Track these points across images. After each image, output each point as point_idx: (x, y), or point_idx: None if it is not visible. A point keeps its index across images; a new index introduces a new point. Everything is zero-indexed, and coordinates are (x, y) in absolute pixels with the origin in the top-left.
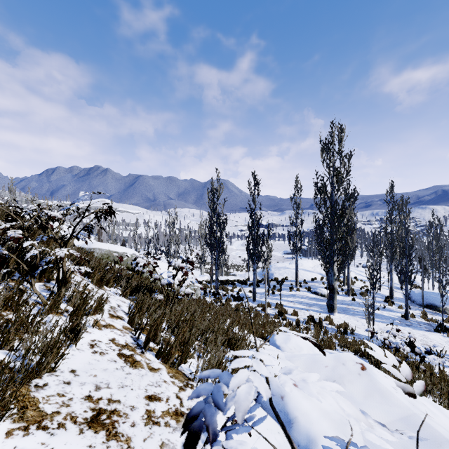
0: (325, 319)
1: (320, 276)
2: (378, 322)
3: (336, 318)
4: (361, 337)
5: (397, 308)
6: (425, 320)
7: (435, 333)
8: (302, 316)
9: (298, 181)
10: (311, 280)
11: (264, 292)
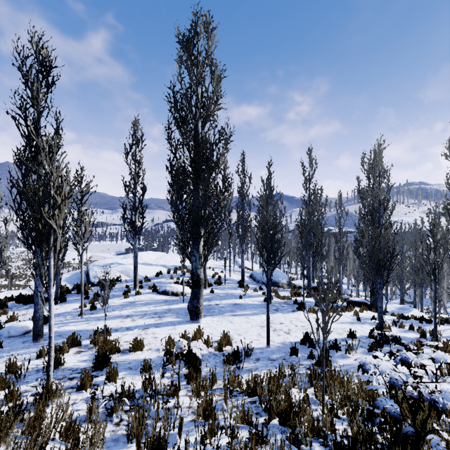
0: (194, 337)
1: (166, 269)
2: (251, 316)
3: (206, 328)
4: (257, 354)
5: (253, 291)
6: (281, 299)
7: (300, 312)
8: (153, 345)
9: (138, 126)
10: (156, 276)
11: (75, 309)
